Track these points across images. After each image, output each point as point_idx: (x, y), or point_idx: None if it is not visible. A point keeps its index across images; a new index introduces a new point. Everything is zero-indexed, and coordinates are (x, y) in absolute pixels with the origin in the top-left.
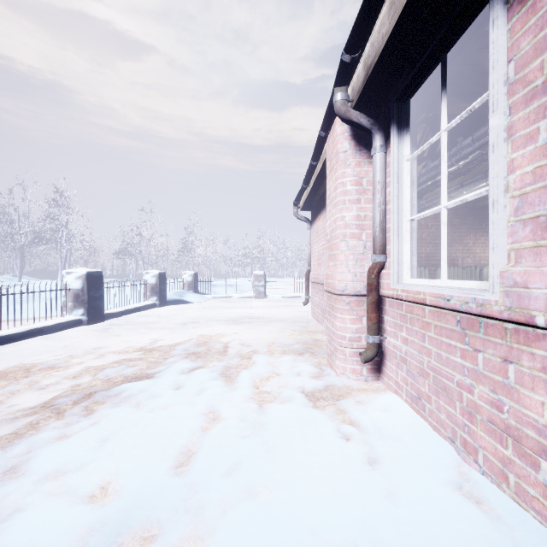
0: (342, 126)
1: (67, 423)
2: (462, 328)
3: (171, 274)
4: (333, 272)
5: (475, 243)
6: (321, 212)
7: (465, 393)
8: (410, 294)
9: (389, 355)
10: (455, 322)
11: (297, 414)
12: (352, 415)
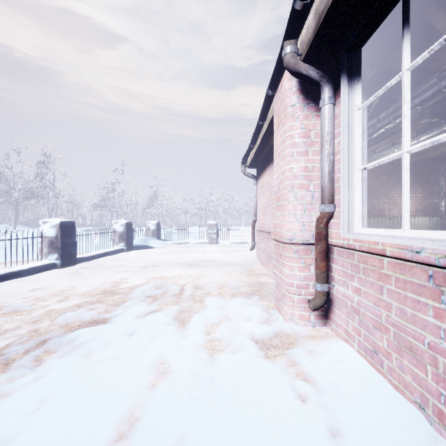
0: (290, 81)
1: (10, 378)
2: (437, 284)
3: (140, 224)
4: (281, 221)
5: (400, 196)
6: (266, 169)
7: (441, 358)
8: (365, 244)
9: (337, 303)
10: (425, 277)
11: (248, 367)
12: (305, 369)
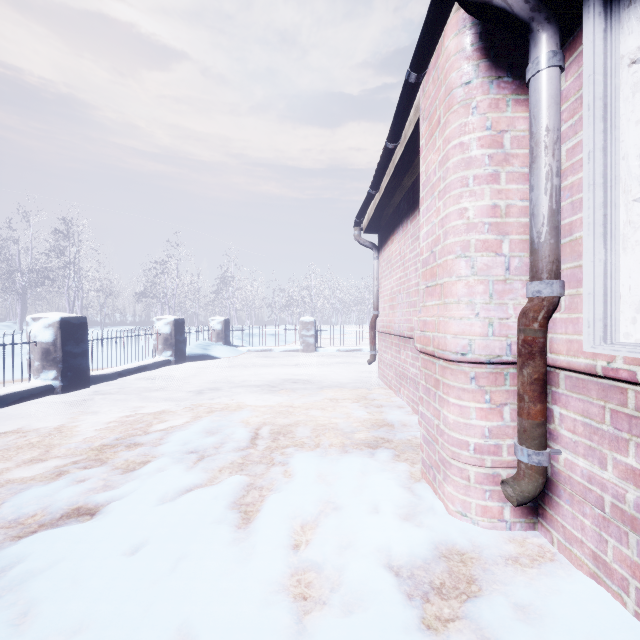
0: (460, 36)
1: None
2: None
3: (204, 321)
4: (441, 317)
5: None
6: (396, 231)
7: None
8: None
9: (569, 490)
10: None
11: None
12: None
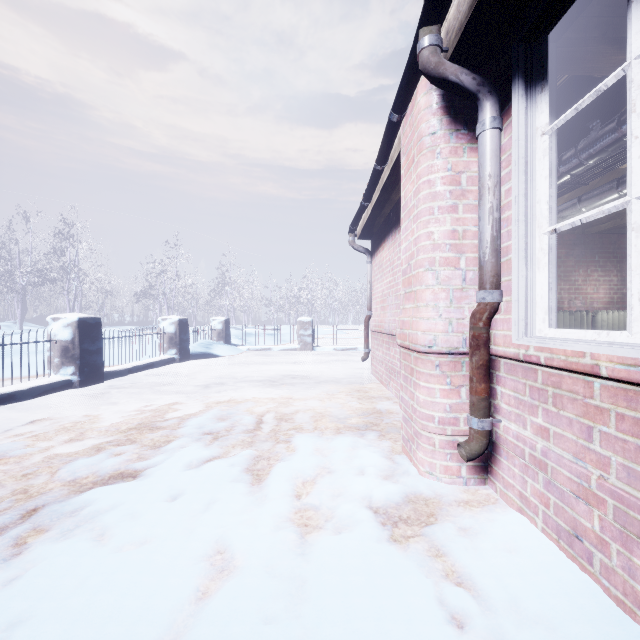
0: (428, 96)
1: None
2: None
3: (202, 321)
4: (414, 317)
5: (586, 280)
6: (386, 239)
7: None
8: (558, 355)
9: (506, 449)
10: None
11: (363, 560)
12: (458, 563)
